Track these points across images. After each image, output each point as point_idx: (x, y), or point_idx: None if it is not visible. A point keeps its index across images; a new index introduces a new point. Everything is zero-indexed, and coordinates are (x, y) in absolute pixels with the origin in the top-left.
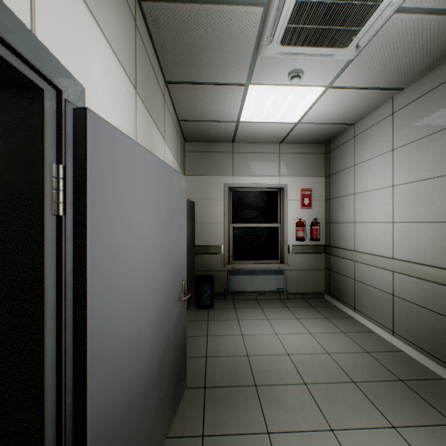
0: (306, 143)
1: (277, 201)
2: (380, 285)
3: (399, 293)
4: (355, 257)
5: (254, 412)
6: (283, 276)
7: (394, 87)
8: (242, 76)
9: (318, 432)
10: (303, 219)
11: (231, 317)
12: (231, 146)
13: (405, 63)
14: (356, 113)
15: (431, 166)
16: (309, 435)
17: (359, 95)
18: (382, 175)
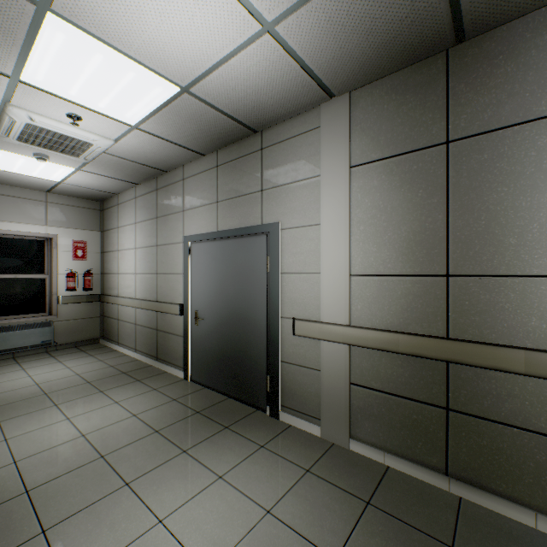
0: (80, 198)
1: (44, 251)
2: (131, 319)
3: (139, 321)
4: (118, 301)
5: None
6: (51, 328)
7: (132, 182)
8: None
9: (45, 409)
10: (77, 270)
11: None
12: None
13: (129, 173)
14: (115, 189)
15: (149, 239)
16: (36, 412)
17: (109, 180)
18: (132, 240)
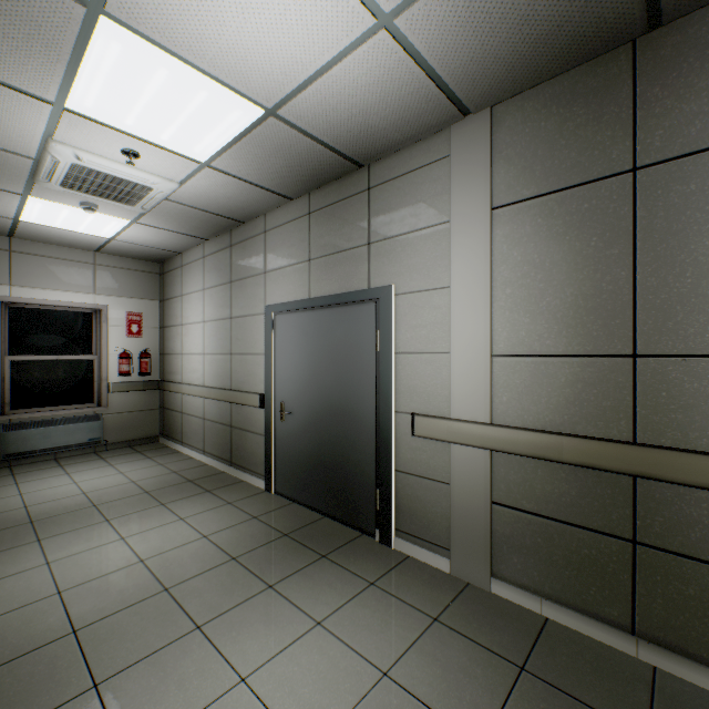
0: (135, 258)
1: (92, 326)
2: (198, 412)
3: (208, 415)
4: (182, 389)
5: (26, 536)
6: (100, 422)
7: (200, 237)
8: (16, 188)
9: (94, 525)
10: (131, 349)
11: (5, 483)
12: (7, 241)
13: (197, 226)
14: (178, 246)
15: (221, 310)
16: (84, 529)
17: (171, 234)
18: (199, 311)
